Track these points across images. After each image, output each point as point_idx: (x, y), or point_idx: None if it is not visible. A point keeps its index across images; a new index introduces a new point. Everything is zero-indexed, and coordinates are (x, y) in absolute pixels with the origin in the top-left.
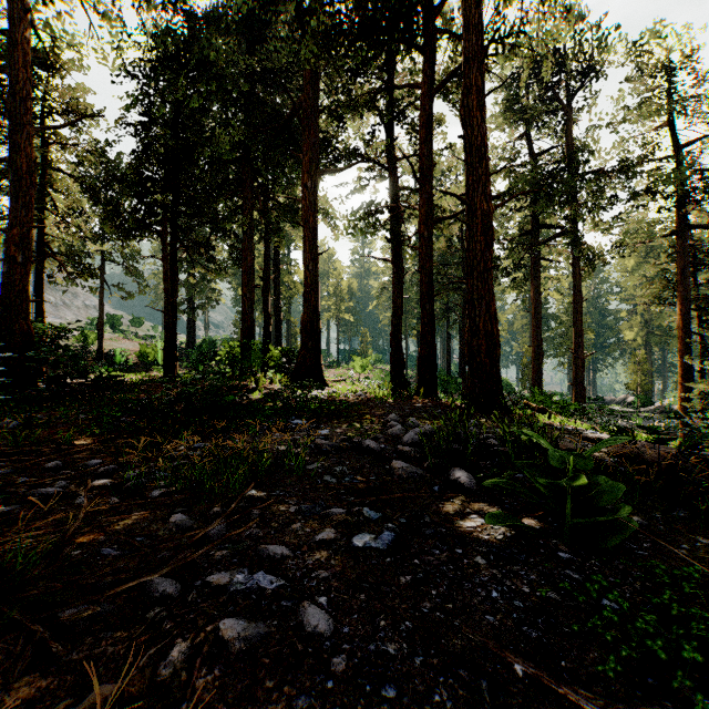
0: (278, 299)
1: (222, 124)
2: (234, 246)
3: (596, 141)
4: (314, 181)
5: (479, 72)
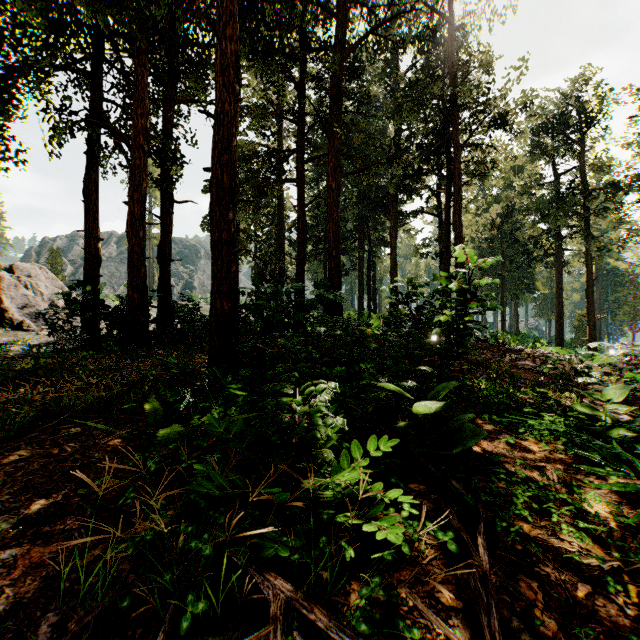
0: (374, 284)
1: (347, 197)
2: (353, 261)
3: (610, 159)
4: (395, 232)
5: (458, 208)
